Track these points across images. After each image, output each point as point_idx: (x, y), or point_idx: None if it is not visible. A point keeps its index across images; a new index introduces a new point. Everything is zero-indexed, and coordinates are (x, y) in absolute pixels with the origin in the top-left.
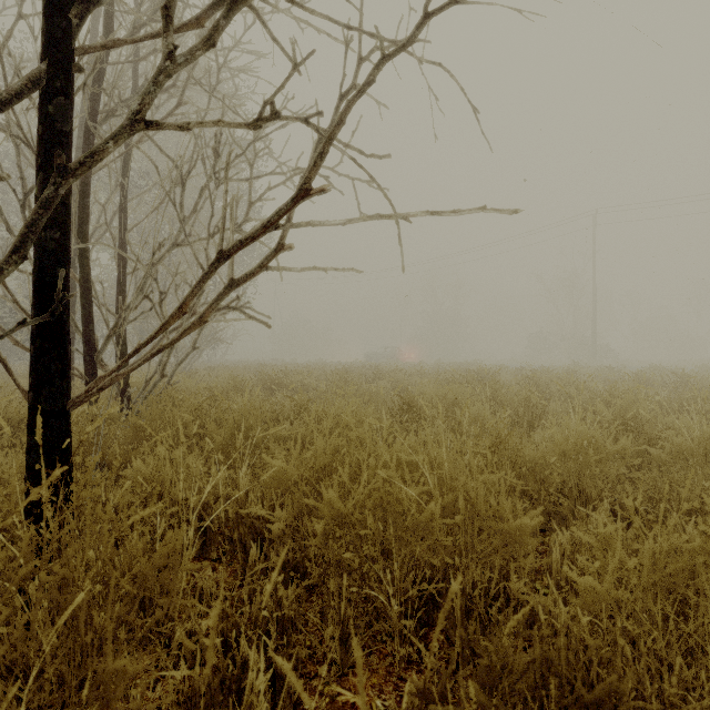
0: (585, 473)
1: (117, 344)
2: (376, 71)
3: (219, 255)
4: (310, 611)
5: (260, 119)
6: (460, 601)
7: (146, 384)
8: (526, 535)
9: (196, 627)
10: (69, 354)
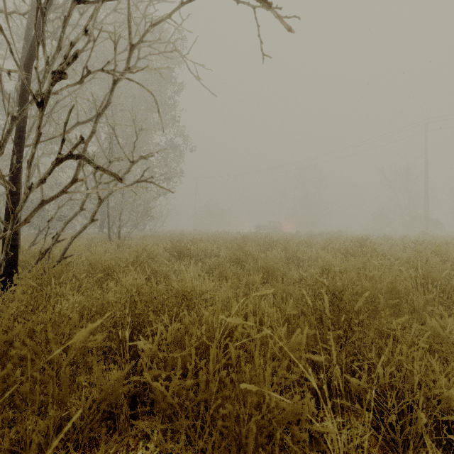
0: None
1: (5, 215)
2: None
3: None
4: None
5: None
6: None
7: (41, 256)
8: None
9: None
10: None
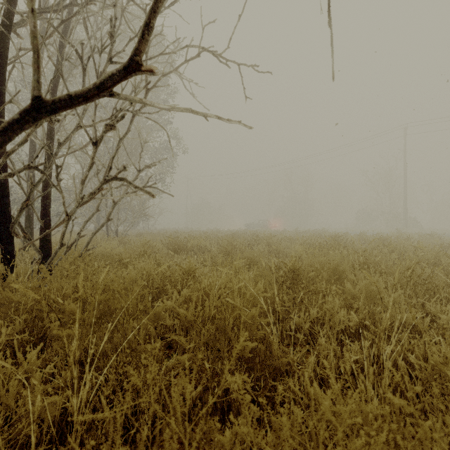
0: None
1: (41, 216)
2: None
3: None
4: None
5: None
6: None
7: (68, 249)
8: None
9: None
10: None
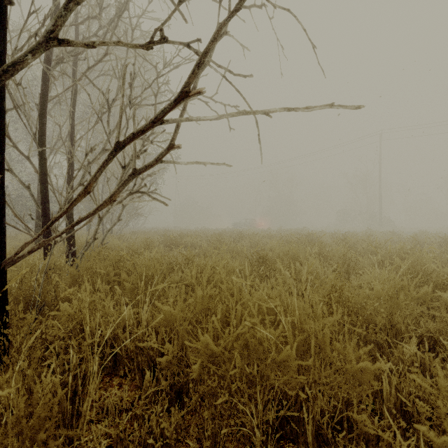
0: (396, 312)
1: (66, 217)
2: (242, 1)
3: (116, 146)
4: (190, 424)
5: (151, 42)
6: (311, 427)
7: (87, 244)
8: (368, 376)
9: (97, 446)
10: (4, 225)
